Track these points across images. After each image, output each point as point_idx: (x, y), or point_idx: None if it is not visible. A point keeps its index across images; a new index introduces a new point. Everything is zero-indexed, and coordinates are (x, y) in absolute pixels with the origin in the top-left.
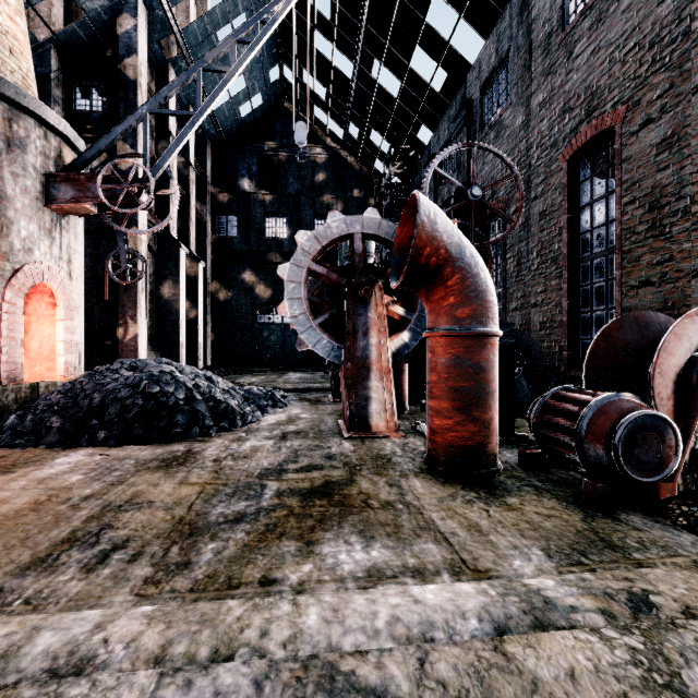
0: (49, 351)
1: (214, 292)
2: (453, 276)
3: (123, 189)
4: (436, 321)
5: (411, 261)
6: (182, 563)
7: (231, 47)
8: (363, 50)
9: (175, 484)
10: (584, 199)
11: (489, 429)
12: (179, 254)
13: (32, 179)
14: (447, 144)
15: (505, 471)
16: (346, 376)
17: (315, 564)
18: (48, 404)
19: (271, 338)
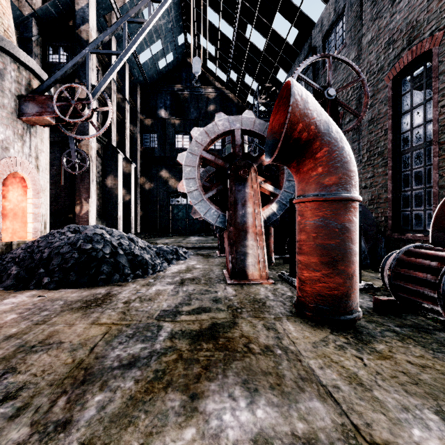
0: (23, 220)
1: (142, 184)
2: (321, 149)
3: (71, 105)
4: (305, 189)
5: (286, 135)
6: (62, 422)
7: (147, 5)
8: (240, 18)
9: (87, 324)
10: (404, 107)
11: (352, 280)
12: (118, 158)
13: (8, 99)
14: (298, 80)
15: (363, 316)
16: (229, 237)
17: (198, 428)
18: (13, 256)
19: (179, 214)
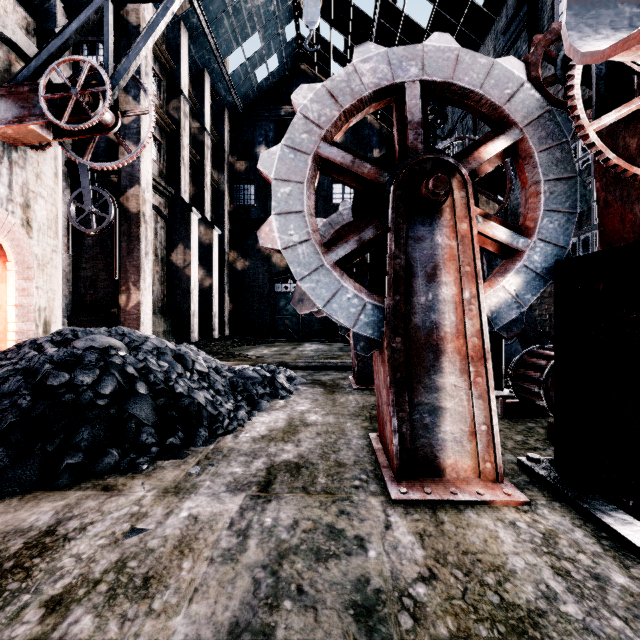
0: (0, 318)
1: (232, 262)
2: None
3: (71, 97)
4: None
5: None
6: None
7: None
8: None
9: None
10: None
11: None
12: (190, 218)
13: None
14: None
15: None
16: (391, 365)
17: None
18: None
19: (287, 308)
